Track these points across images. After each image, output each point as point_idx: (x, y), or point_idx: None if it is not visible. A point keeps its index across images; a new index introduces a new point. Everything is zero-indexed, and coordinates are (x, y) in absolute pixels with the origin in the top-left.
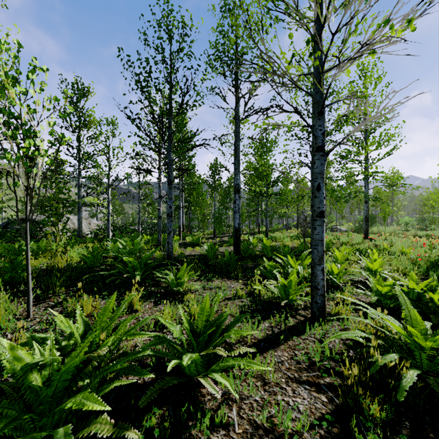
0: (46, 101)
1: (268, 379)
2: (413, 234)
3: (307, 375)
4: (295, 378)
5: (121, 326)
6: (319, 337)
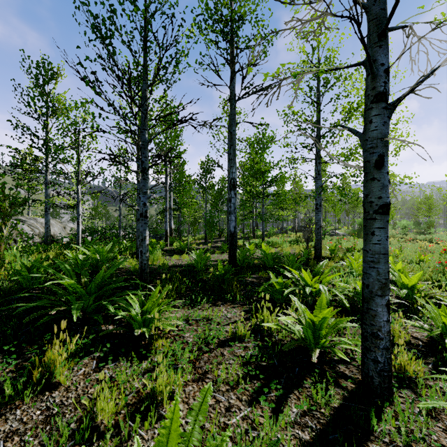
0: None
1: None
2: (413, 238)
3: None
4: None
5: None
6: (402, 443)
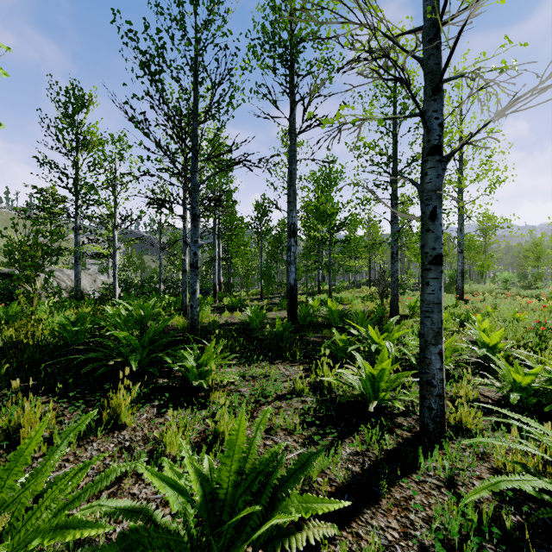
0: None
1: None
2: (516, 293)
3: None
4: None
5: (48, 496)
6: (445, 476)
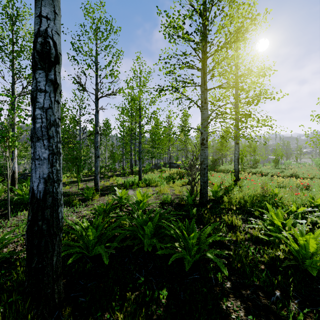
0: None
1: None
2: (249, 171)
3: None
4: None
5: None
6: None
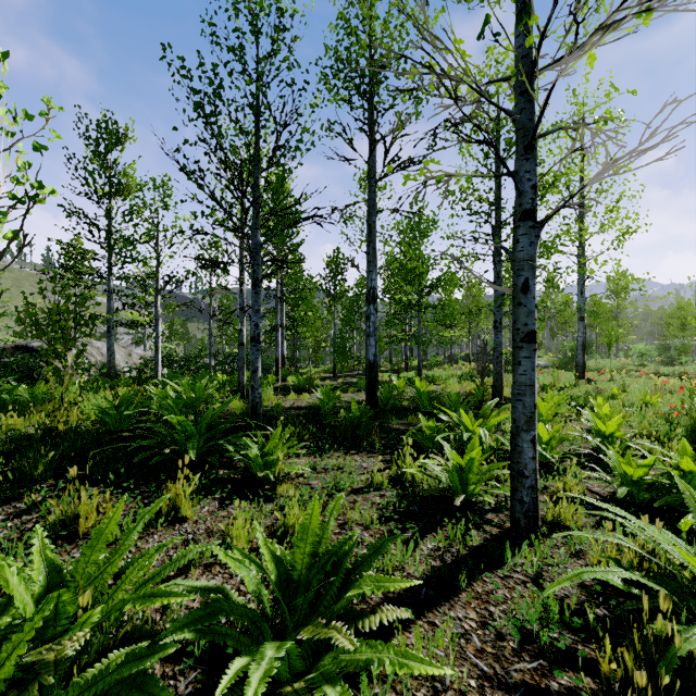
0: (5, 117)
1: (441, 681)
2: (654, 371)
3: (521, 668)
4: (497, 678)
5: (130, 571)
6: (533, 572)
